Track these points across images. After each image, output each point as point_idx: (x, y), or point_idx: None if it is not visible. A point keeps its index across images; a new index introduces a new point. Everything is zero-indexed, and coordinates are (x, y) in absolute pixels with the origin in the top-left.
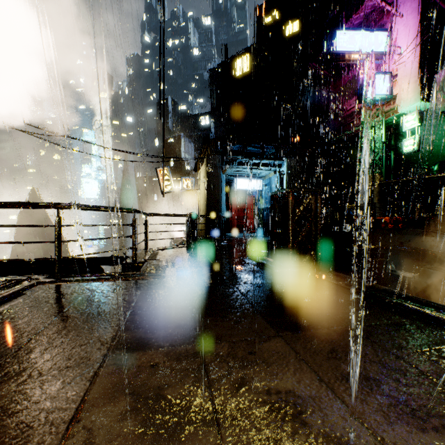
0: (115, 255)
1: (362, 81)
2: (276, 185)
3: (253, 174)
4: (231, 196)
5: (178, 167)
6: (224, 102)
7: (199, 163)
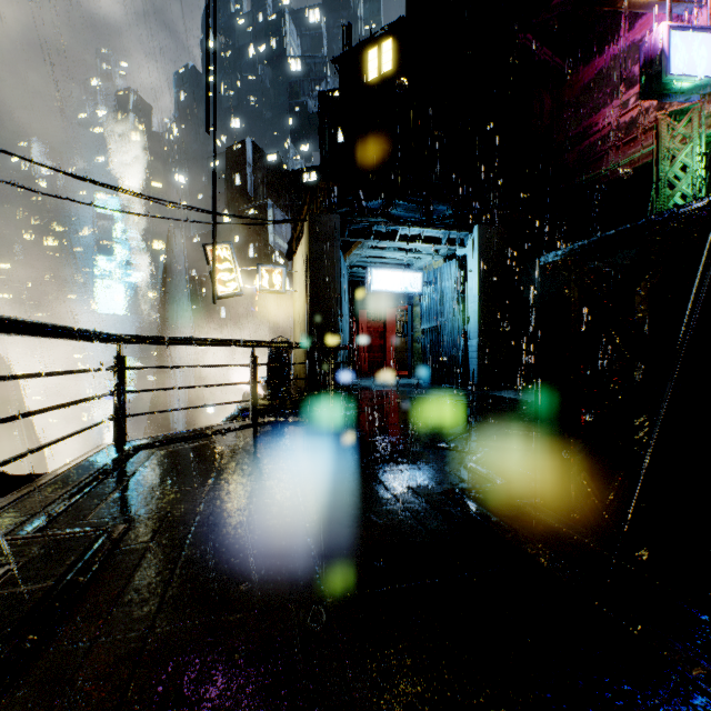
0: (2, 472)
1: (654, 46)
2: (452, 283)
3: (401, 265)
4: (358, 308)
5: (262, 259)
6: (345, 132)
7: (297, 239)
